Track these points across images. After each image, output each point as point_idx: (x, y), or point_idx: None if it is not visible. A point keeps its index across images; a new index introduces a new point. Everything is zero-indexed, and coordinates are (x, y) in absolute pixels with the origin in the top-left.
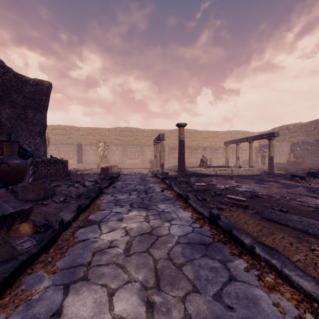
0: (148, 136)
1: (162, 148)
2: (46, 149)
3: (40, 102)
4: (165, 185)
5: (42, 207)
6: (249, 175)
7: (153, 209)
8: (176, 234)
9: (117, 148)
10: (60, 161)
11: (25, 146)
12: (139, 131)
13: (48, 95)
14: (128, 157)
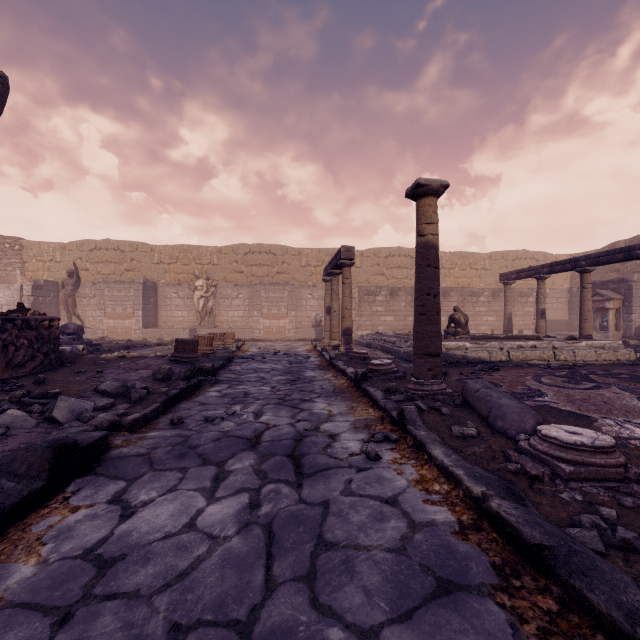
0: (310, 265)
1: (348, 288)
2: None
3: None
4: (374, 412)
5: None
6: (608, 362)
7: None
8: None
9: (239, 293)
10: (13, 319)
11: None
12: (289, 254)
13: None
14: (264, 313)
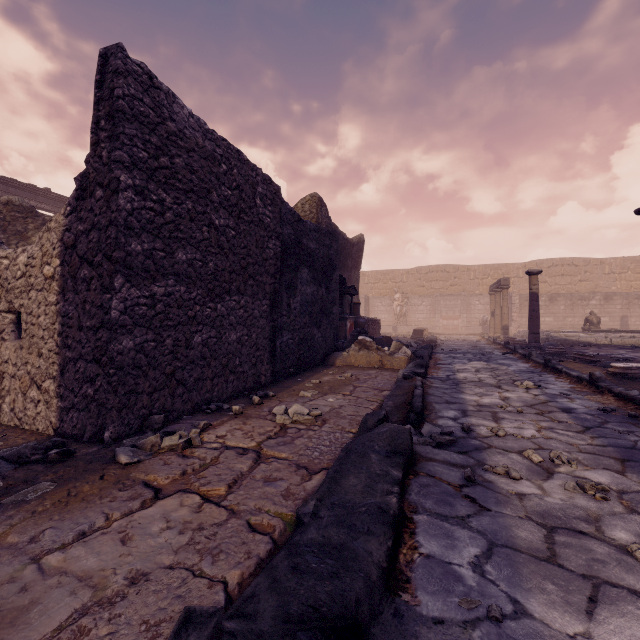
0: (477, 278)
1: (505, 301)
2: None
3: (358, 260)
4: (508, 351)
5: None
6: None
7: (492, 362)
8: (512, 369)
9: (422, 302)
10: (376, 320)
11: None
12: (460, 271)
13: (362, 250)
14: (442, 315)
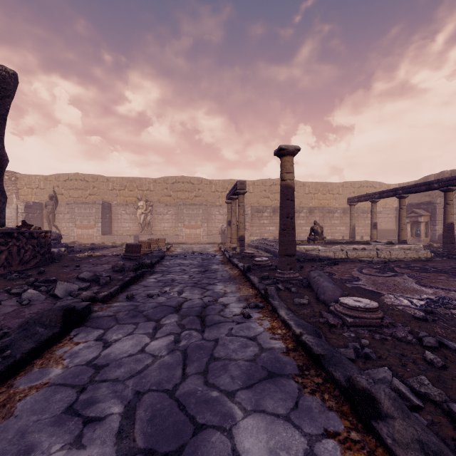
0: (218, 191)
1: (242, 209)
2: (2, 208)
3: None
4: (252, 291)
5: None
6: (412, 259)
7: None
8: None
9: (168, 210)
10: (23, 232)
11: None
12: (203, 183)
13: (3, 94)
14: (185, 224)
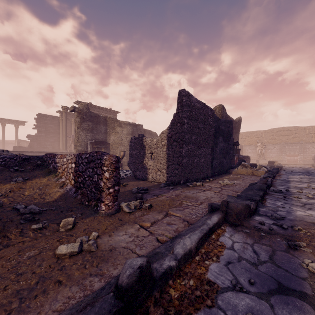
0: (310, 133)
1: None
2: None
3: (238, 129)
4: None
5: None
6: None
7: (312, 175)
8: None
9: (274, 147)
10: (248, 157)
11: None
12: (298, 130)
13: (240, 124)
14: (287, 154)
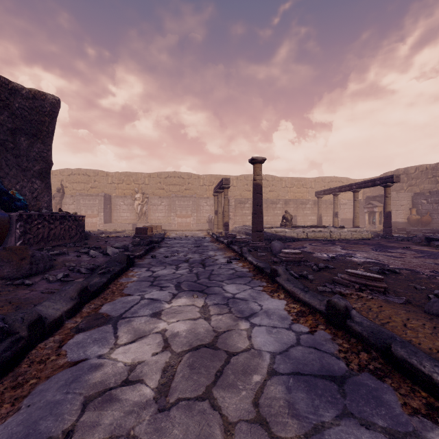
0: (205, 185)
1: (227, 200)
2: (50, 199)
3: (40, 126)
4: (233, 253)
5: (19, 290)
6: (357, 239)
7: (215, 294)
8: (266, 348)
9: (162, 202)
10: (71, 216)
11: (14, 192)
12: (192, 178)
13: (53, 116)
14: (177, 214)
